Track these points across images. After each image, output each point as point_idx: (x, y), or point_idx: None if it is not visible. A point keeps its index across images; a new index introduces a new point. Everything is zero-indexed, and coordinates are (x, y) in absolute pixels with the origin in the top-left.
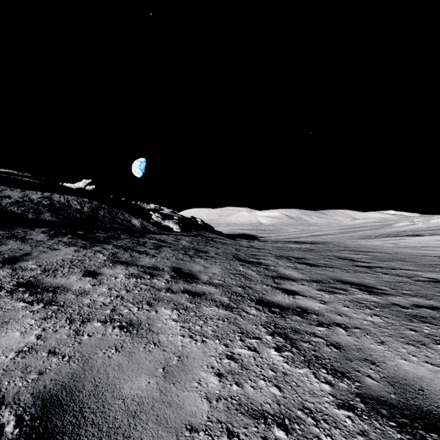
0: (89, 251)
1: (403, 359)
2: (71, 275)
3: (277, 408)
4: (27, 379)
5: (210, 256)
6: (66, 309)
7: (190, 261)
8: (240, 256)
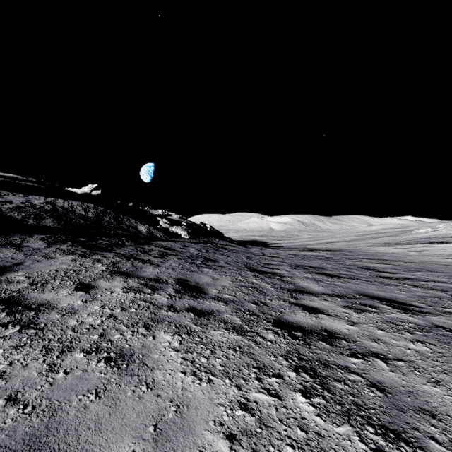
0: (87, 261)
1: None
2: (62, 289)
3: None
4: None
5: (219, 266)
6: (45, 334)
7: (198, 271)
8: (252, 265)
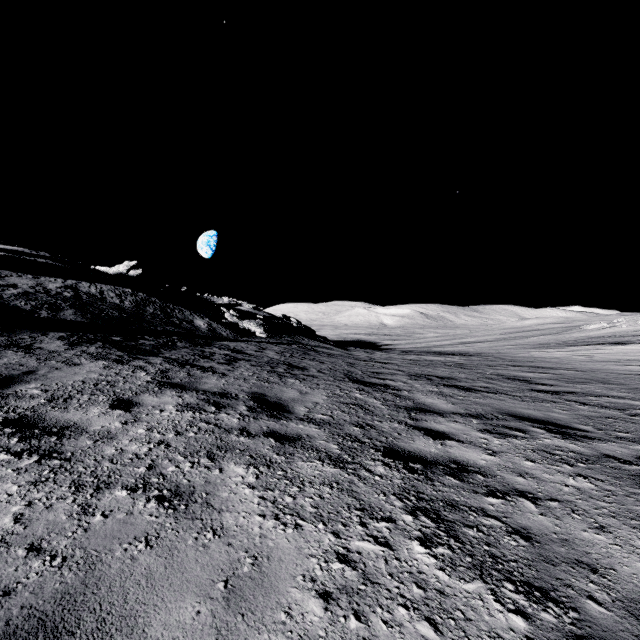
0: (125, 368)
1: None
2: (92, 406)
3: None
4: None
5: (309, 375)
6: (73, 466)
7: (279, 383)
8: (355, 374)
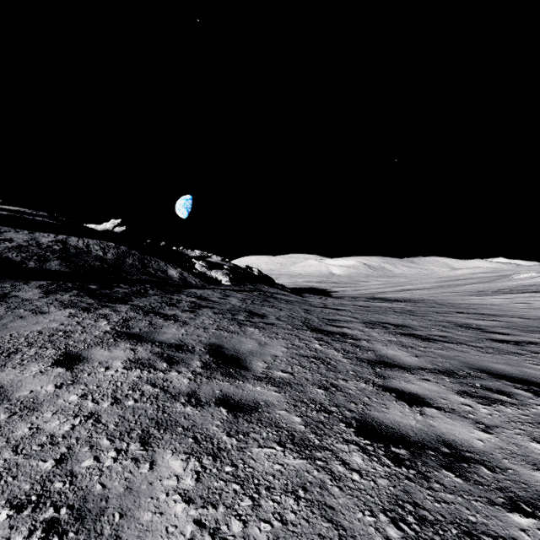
0: (89, 316)
1: None
2: (34, 362)
3: None
4: None
5: (268, 323)
6: None
7: (239, 332)
8: (312, 322)
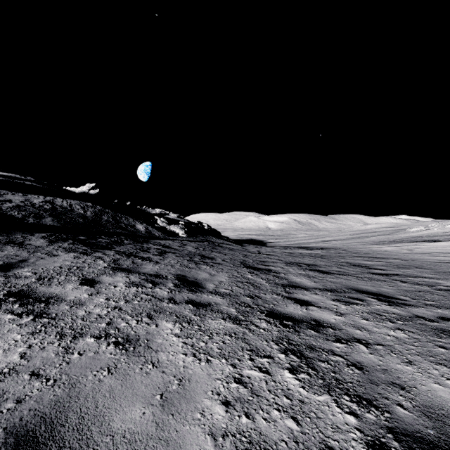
0: (89, 258)
1: (437, 383)
2: (68, 283)
3: (295, 447)
4: (2, 408)
5: (216, 263)
6: (57, 322)
7: (196, 268)
8: (248, 262)
